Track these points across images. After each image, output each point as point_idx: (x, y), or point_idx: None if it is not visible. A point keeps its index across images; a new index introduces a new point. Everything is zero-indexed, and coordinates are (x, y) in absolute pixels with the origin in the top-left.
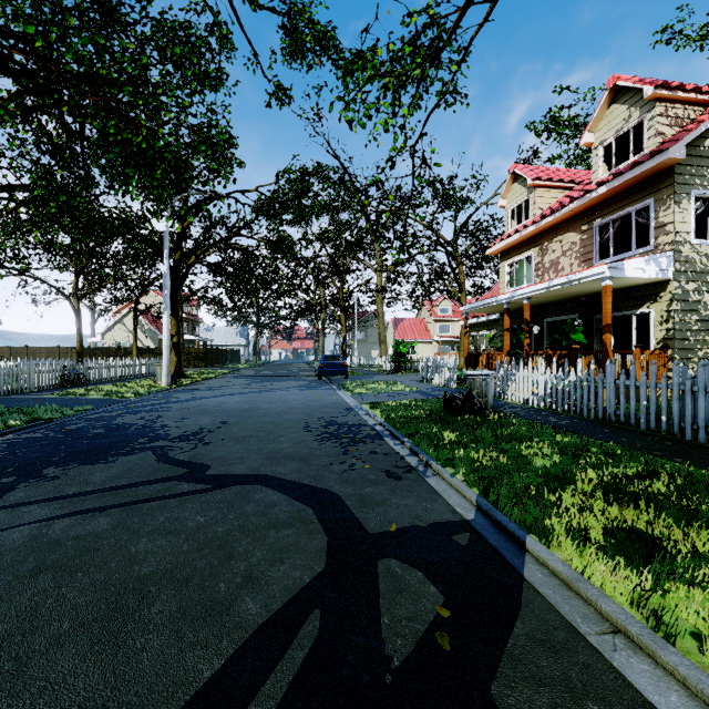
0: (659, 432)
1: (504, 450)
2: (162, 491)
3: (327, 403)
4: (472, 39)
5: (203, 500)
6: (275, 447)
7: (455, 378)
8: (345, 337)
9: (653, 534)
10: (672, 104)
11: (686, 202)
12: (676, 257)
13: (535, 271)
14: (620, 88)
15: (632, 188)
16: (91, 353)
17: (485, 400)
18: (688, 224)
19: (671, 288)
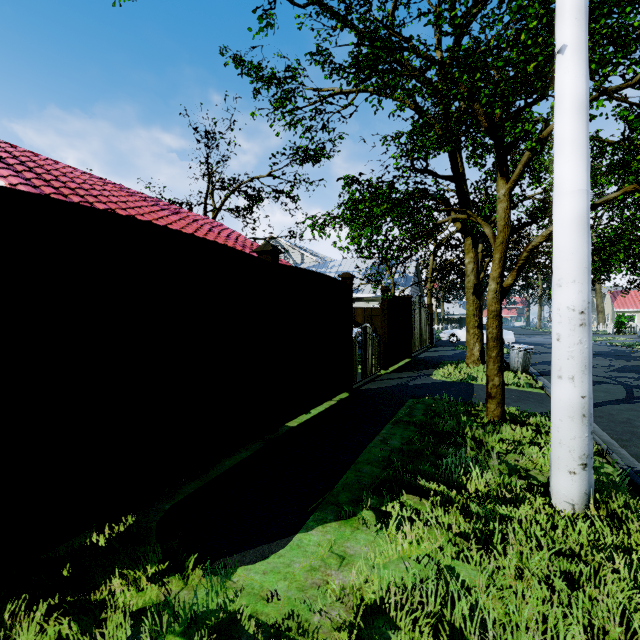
0: None
1: None
2: None
3: None
4: None
5: None
6: None
7: None
8: None
9: None
10: None
11: None
12: None
13: None
14: None
15: None
16: None
17: None
18: None
19: None
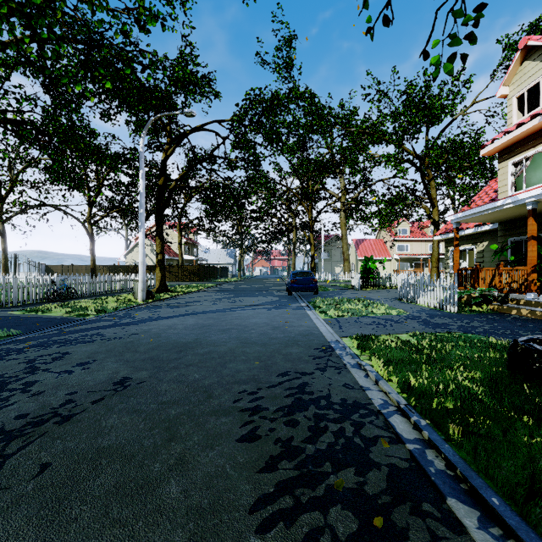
0: None
1: None
2: None
3: (295, 335)
4: None
5: None
6: None
7: (456, 299)
8: (313, 254)
9: None
10: None
11: None
12: None
13: None
14: None
15: None
16: (116, 270)
17: None
18: None
19: None
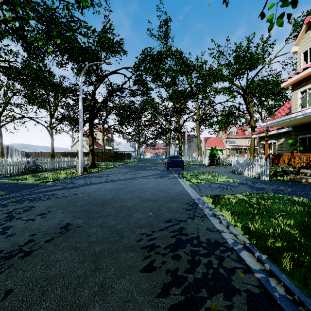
0: None
1: None
2: None
3: (173, 194)
4: None
5: None
6: None
7: (268, 173)
8: (181, 146)
9: None
10: None
11: None
12: None
13: None
14: None
15: None
16: (66, 155)
17: None
18: None
19: None
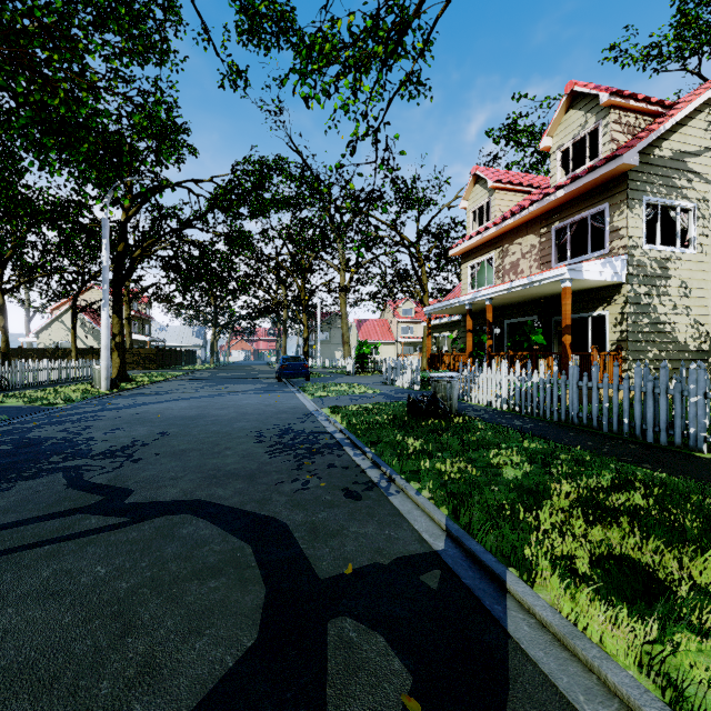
0: (621, 434)
1: (472, 459)
2: (59, 529)
3: (284, 408)
4: (438, 17)
5: (111, 540)
6: (218, 462)
7: (419, 380)
8: (307, 337)
9: (647, 565)
10: (625, 112)
11: (638, 207)
12: (629, 261)
13: (496, 273)
14: (577, 94)
15: (588, 193)
16: (23, 354)
17: (450, 403)
18: (640, 229)
19: (625, 291)
